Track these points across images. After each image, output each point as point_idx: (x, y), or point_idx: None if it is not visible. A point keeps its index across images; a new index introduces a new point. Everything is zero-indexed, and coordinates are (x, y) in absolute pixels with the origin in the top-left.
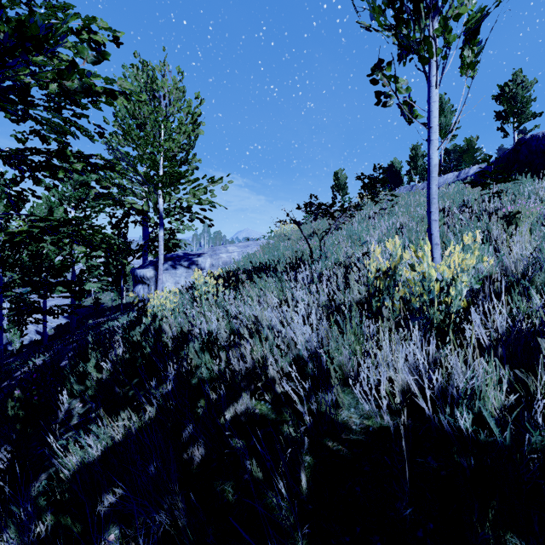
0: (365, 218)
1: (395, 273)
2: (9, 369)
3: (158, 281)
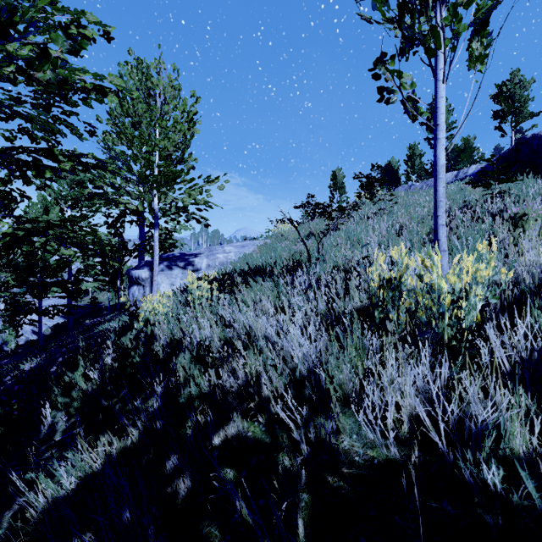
0: (364, 218)
1: (401, 284)
2: (1, 372)
3: (153, 282)
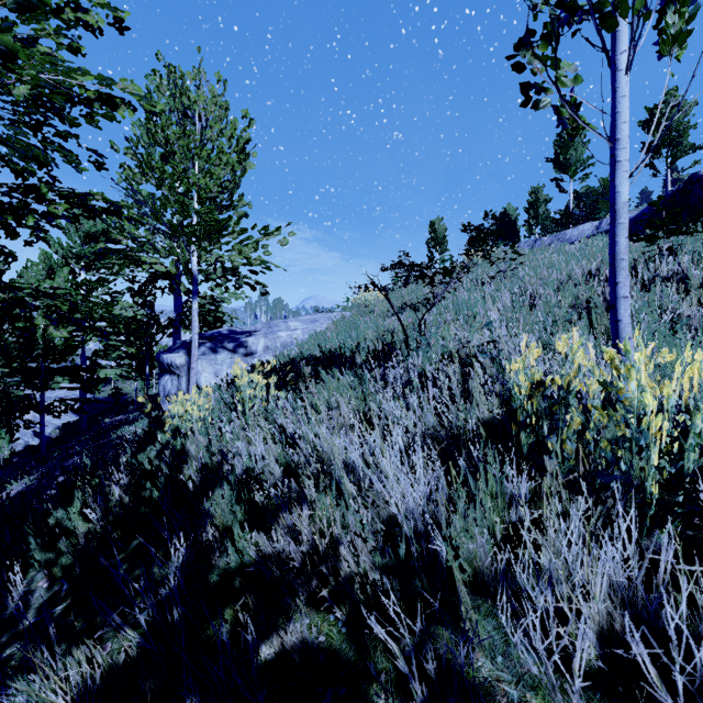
0: (477, 284)
1: (569, 395)
2: None
3: (191, 371)
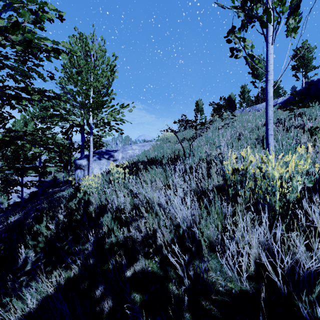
0: (216, 129)
1: (246, 173)
2: None
3: (89, 167)
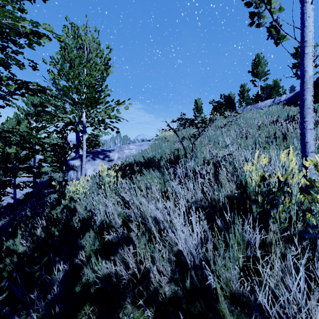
0: (218, 127)
1: (285, 185)
2: None
3: (82, 169)
